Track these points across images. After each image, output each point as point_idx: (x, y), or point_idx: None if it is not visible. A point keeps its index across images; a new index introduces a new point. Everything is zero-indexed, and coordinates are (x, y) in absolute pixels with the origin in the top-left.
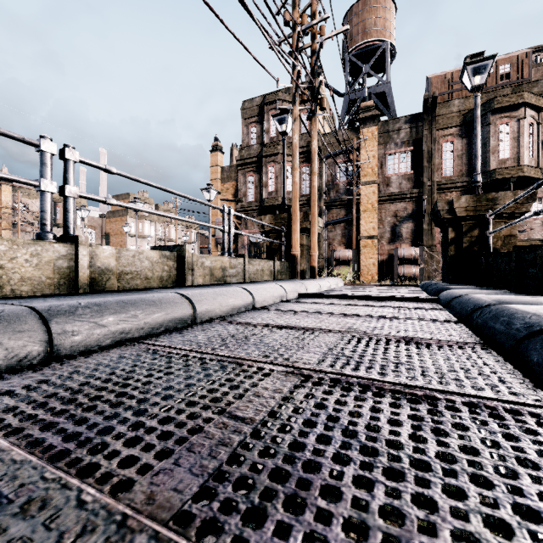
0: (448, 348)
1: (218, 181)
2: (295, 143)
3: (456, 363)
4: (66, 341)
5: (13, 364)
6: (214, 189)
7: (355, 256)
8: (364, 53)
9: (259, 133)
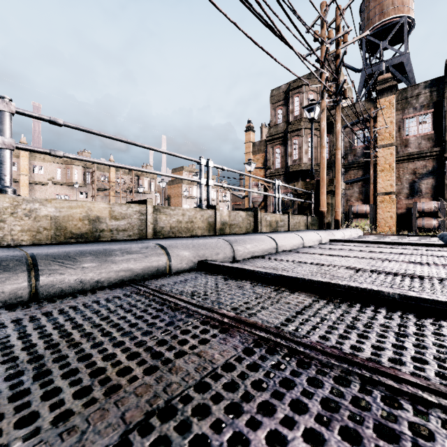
0: (441, 267)
1: (251, 154)
2: (323, 128)
3: (442, 271)
4: (238, 253)
5: (227, 260)
6: (253, 163)
7: (373, 210)
8: (381, 31)
9: (284, 114)
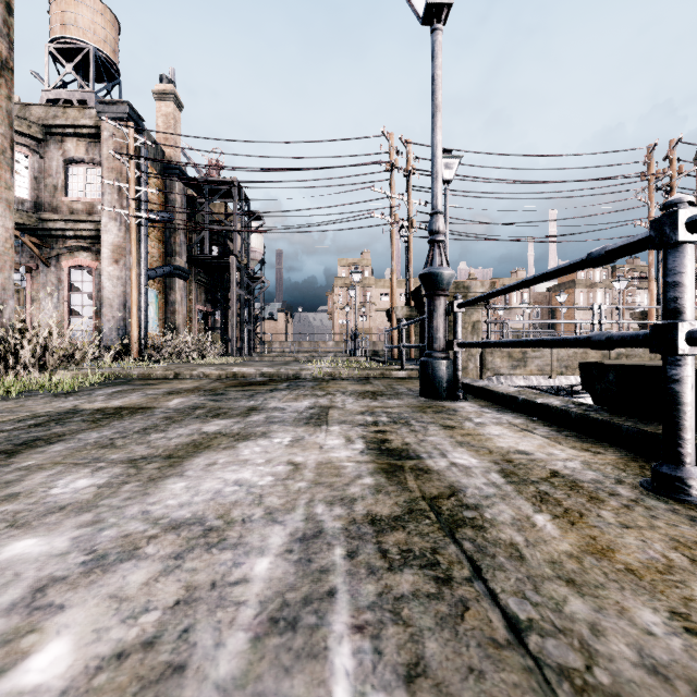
0: None
1: None
2: (649, 263)
3: None
4: None
5: None
6: (623, 280)
7: None
8: None
9: None
